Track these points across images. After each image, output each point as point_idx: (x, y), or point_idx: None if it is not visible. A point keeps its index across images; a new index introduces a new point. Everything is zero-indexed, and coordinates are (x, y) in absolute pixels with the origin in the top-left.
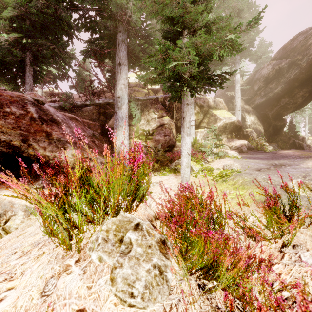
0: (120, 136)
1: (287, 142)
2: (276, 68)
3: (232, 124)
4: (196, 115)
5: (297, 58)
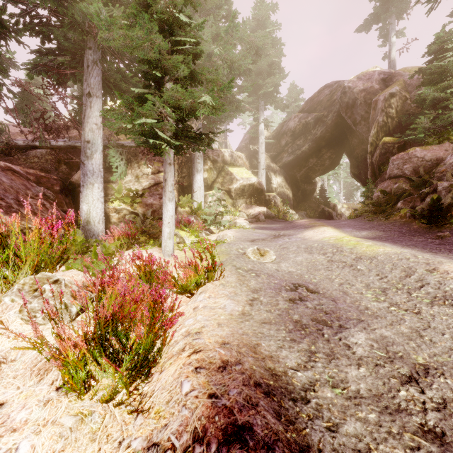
0: (89, 197)
1: (317, 210)
2: (303, 122)
3: (252, 186)
4: (207, 172)
5: (323, 114)
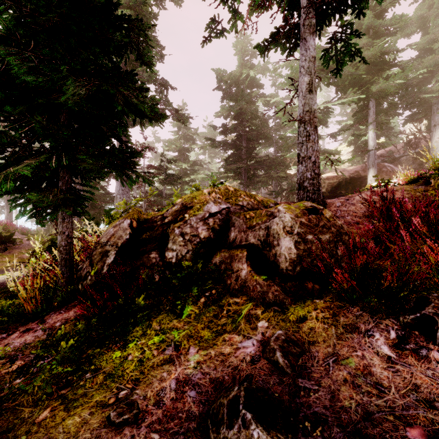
0: None
1: None
2: None
3: None
4: None
5: None
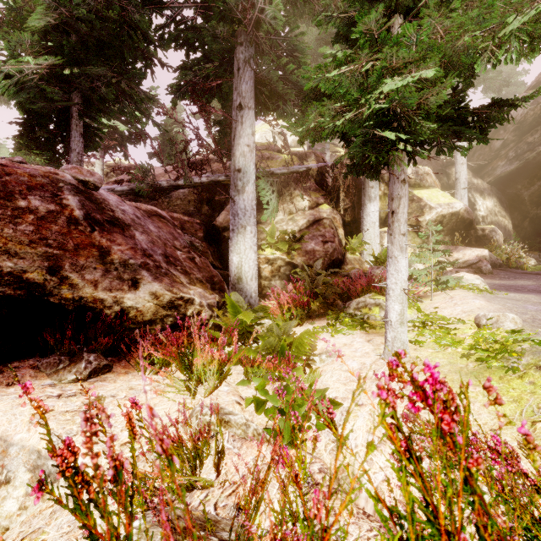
0: (241, 245)
1: None
2: None
3: (455, 215)
4: (380, 201)
5: None
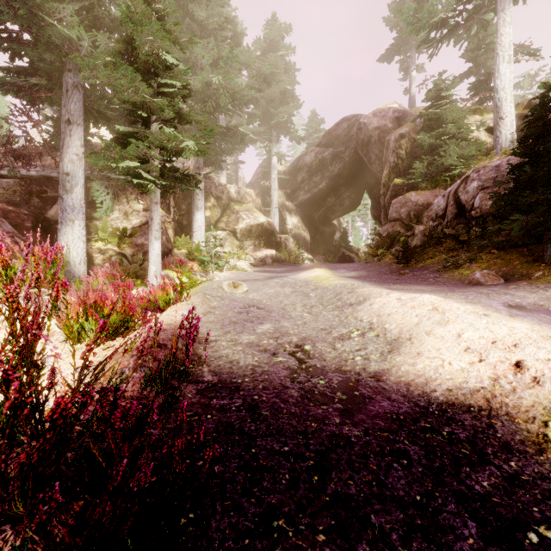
0: (69, 235)
1: (337, 254)
2: (319, 157)
3: (260, 226)
4: (210, 210)
5: (340, 150)
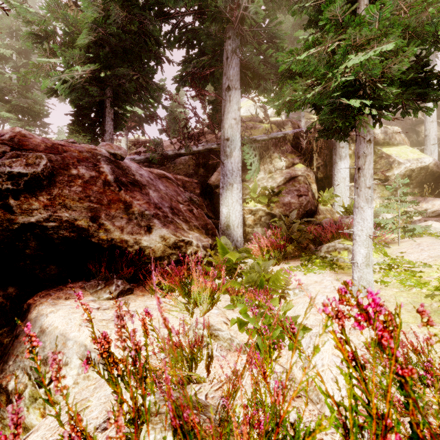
0: (229, 199)
1: None
2: None
3: (424, 169)
4: (350, 159)
5: None
